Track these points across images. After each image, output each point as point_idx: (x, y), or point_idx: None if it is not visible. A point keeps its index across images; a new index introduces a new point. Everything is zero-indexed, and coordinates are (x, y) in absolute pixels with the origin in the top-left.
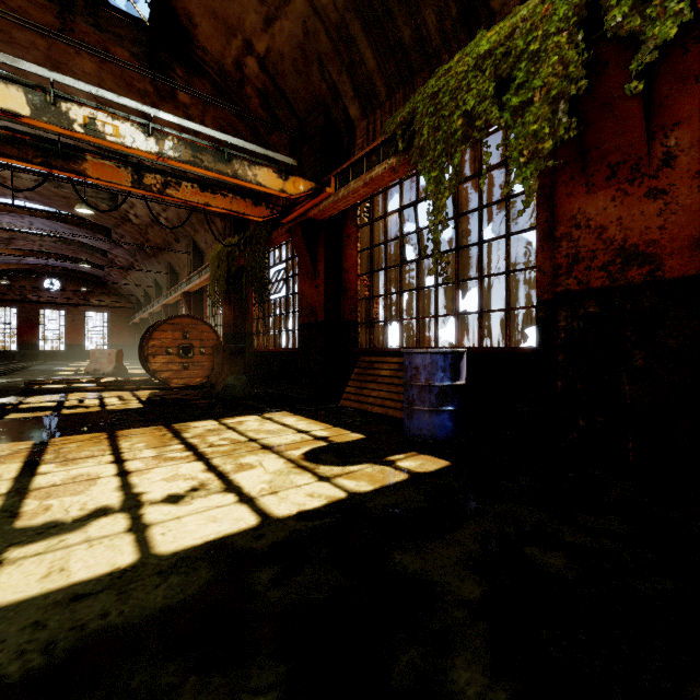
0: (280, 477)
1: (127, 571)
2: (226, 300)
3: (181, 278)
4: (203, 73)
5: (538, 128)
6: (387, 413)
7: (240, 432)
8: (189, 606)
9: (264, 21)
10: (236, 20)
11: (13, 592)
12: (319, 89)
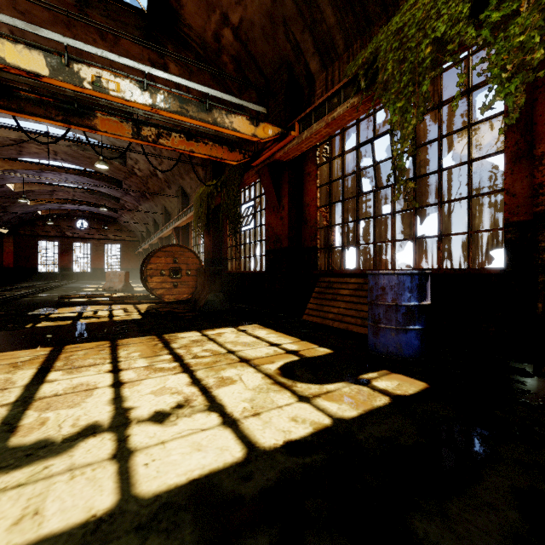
0: (260, 395)
1: (103, 522)
2: (207, 232)
3: (172, 217)
4: (189, 47)
5: (526, 39)
6: (348, 329)
7: (219, 344)
8: None
9: None
10: None
11: None
12: (284, 49)
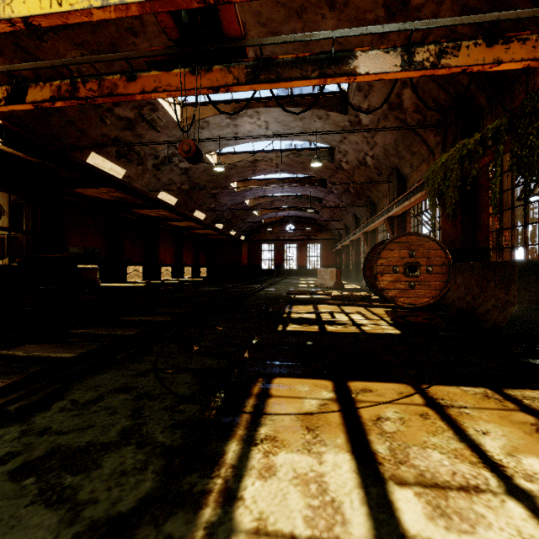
0: None
1: None
2: (448, 214)
3: (378, 208)
4: None
5: None
6: None
7: None
8: None
9: None
10: None
11: None
12: None
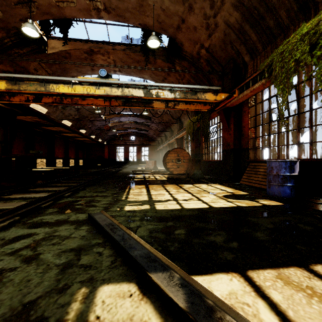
0: (214, 199)
1: (179, 209)
2: (192, 141)
3: (174, 133)
4: (185, 59)
5: None
6: (261, 187)
7: (200, 188)
8: (194, 215)
9: (208, 36)
10: (197, 39)
11: (160, 208)
12: (231, 53)
